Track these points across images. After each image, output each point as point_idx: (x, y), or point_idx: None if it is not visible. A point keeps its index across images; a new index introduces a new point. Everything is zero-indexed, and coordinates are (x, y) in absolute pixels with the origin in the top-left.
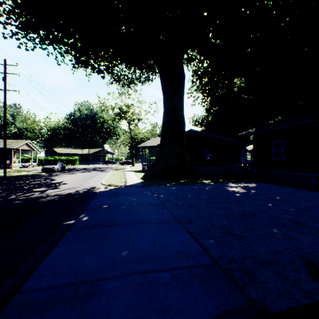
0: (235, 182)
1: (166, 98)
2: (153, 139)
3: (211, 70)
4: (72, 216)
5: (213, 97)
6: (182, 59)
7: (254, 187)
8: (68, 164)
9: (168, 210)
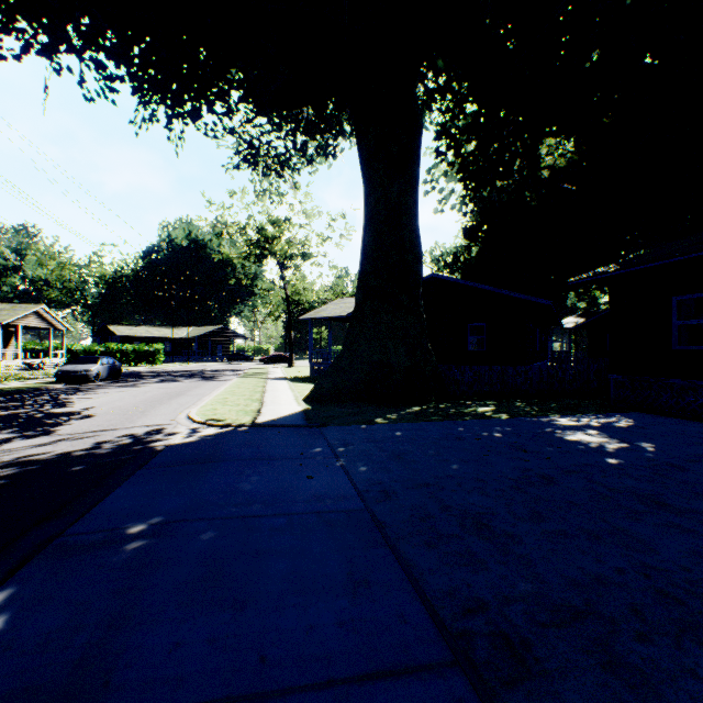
0: (564, 411)
1: (371, 185)
2: (337, 302)
3: (485, 120)
4: None
5: (491, 190)
6: (414, 80)
7: (637, 429)
8: (138, 361)
9: (394, 555)
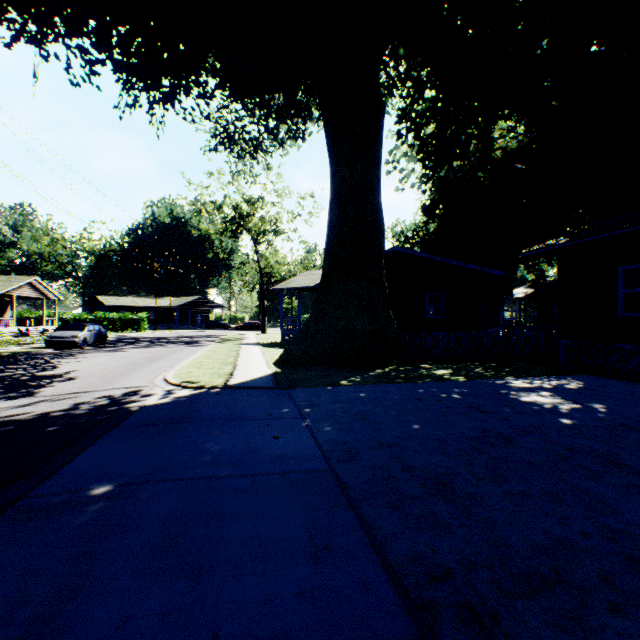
0: (517, 374)
1: (337, 163)
2: (306, 274)
3: (443, 105)
4: None
5: (448, 170)
6: (377, 65)
7: (587, 390)
8: (124, 328)
9: (357, 517)
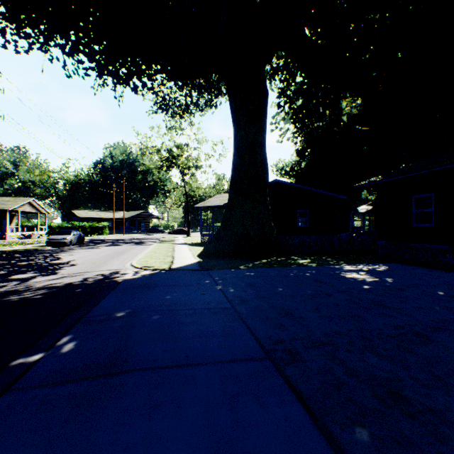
0: (350, 262)
1: (238, 128)
2: (218, 196)
3: (307, 87)
4: (42, 341)
5: (311, 129)
6: (263, 66)
7: (388, 271)
8: (92, 233)
9: (245, 324)
